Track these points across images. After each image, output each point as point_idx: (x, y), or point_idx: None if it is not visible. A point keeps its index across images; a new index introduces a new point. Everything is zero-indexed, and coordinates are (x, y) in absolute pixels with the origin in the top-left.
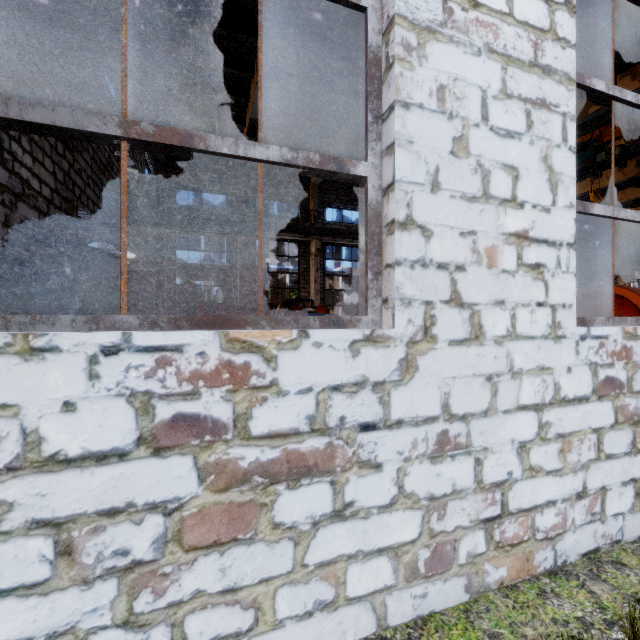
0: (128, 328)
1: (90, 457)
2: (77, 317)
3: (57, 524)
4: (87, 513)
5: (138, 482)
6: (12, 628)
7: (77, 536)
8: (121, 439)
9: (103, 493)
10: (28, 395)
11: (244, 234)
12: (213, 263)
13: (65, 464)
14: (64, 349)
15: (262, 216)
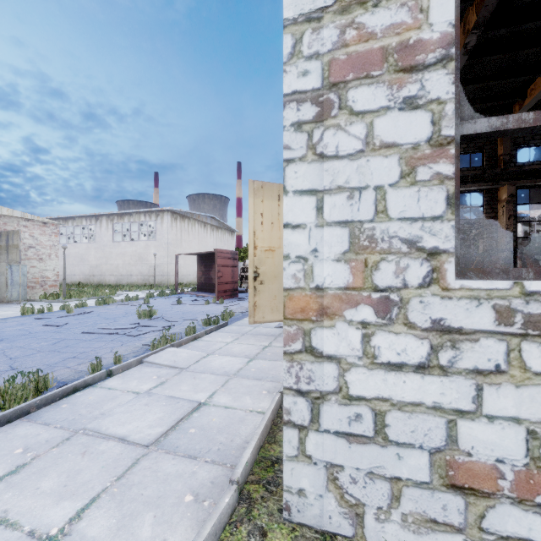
0: None
1: None
2: None
3: None
4: None
5: None
6: None
7: None
8: None
9: None
10: None
11: None
12: None
13: None
14: None
15: None
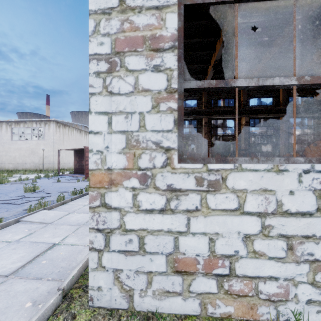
0: (299, 163)
1: (298, 213)
2: (281, 158)
3: (287, 237)
4: (297, 235)
5: (316, 226)
6: (273, 272)
7: (294, 243)
8: (310, 208)
9: (303, 228)
10: (278, 187)
11: (206, 118)
12: (184, 133)
13: (290, 215)
14: (289, 170)
15: (214, 108)
